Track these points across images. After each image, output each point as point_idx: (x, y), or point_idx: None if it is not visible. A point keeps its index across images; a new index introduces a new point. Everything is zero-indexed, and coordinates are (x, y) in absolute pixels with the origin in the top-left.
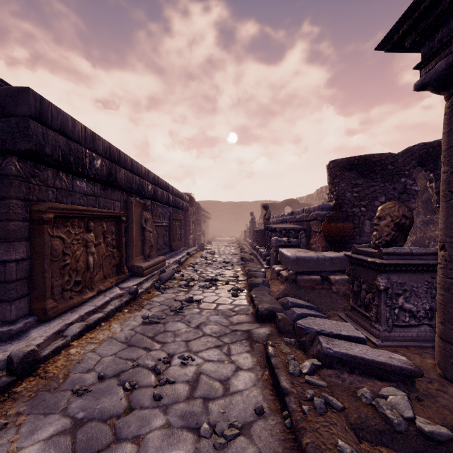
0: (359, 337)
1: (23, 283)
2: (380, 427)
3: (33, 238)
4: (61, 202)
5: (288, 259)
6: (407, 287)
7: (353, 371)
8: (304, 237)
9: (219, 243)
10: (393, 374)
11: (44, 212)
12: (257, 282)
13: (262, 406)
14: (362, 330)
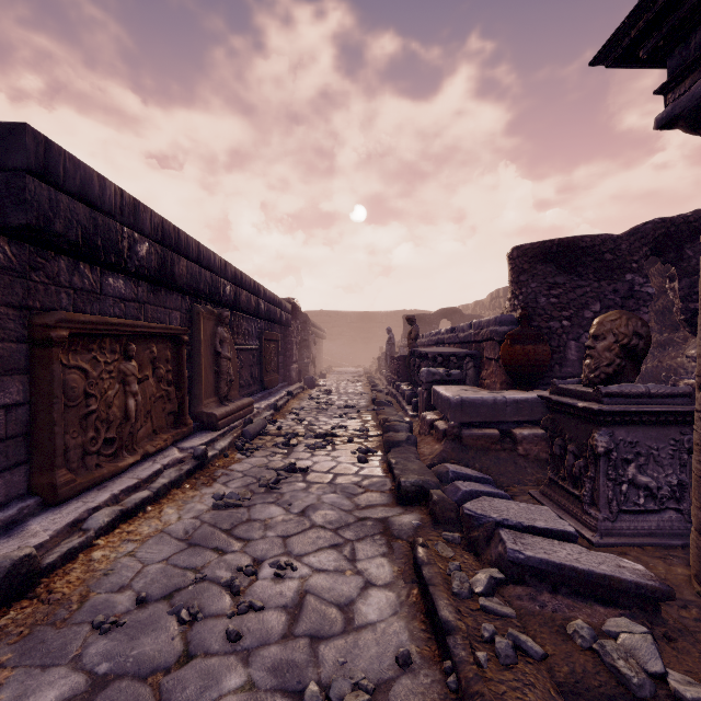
0: (566, 532)
1: (18, 443)
2: (608, 691)
3: (35, 370)
4: (83, 312)
5: (447, 402)
6: (641, 448)
7: (558, 589)
8: (471, 367)
9: (337, 377)
10: (624, 595)
11: (53, 328)
12: (399, 438)
13: (409, 652)
14: (568, 518)
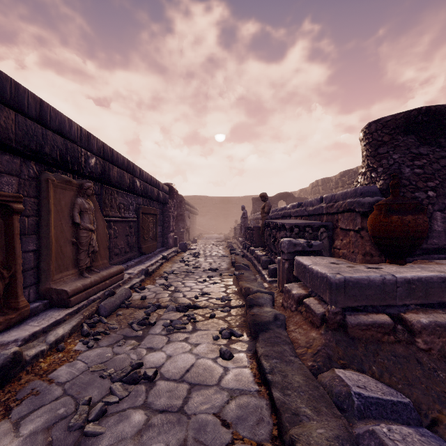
0: None
1: None
2: None
3: None
4: None
5: (323, 281)
6: None
7: None
8: (325, 237)
9: (205, 242)
10: None
11: None
12: (265, 317)
13: None
14: None
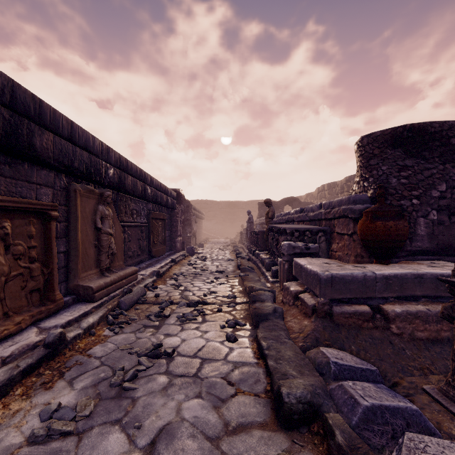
0: None
1: None
2: None
3: None
4: None
5: (315, 277)
6: None
7: None
8: (323, 241)
9: (212, 246)
10: None
11: None
12: (266, 310)
13: None
14: None
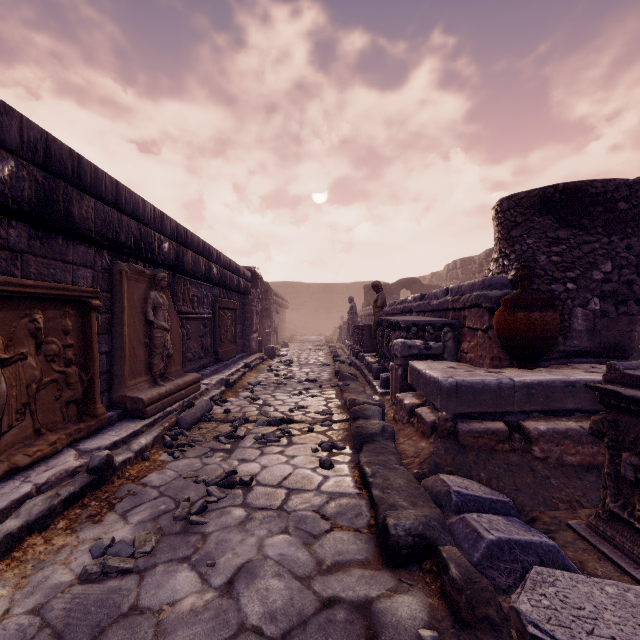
0: None
1: None
2: None
3: None
4: None
5: (435, 386)
6: None
7: None
8: (450, 339)
9: (299, 346)
10: None
11: None
12: (371, 429)
13: None
14: None
